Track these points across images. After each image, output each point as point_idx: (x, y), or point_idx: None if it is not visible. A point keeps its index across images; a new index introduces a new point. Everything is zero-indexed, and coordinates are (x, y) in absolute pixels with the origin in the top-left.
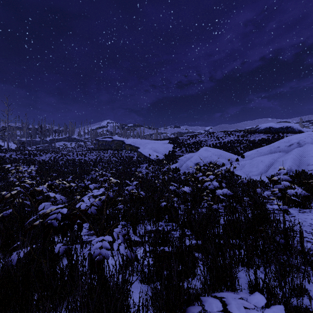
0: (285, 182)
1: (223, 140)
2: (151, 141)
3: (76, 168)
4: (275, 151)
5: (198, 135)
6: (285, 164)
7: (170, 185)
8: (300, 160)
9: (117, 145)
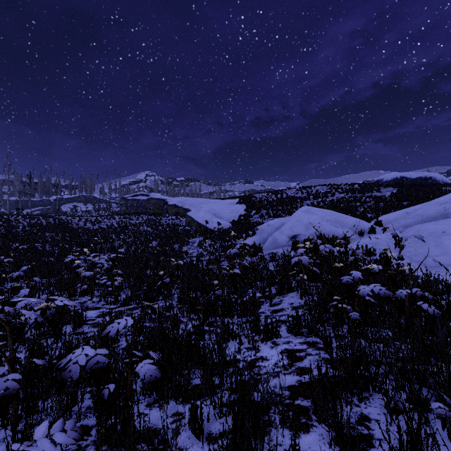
0: None
1: (329, 197)
2: (210, 200)
3: (71, 245)
4: None
5: (286, 191)
6: None
7: (247, 287)
8: None
9: (155, 207)
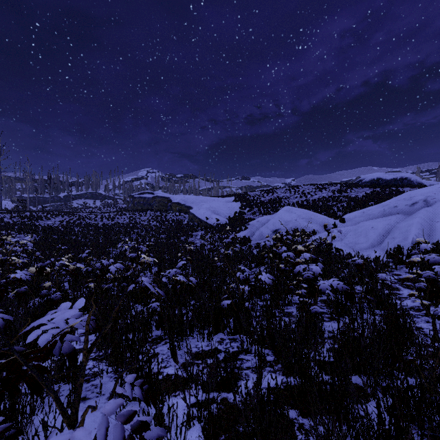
0: (438, 267)
1: (312, 196)
2: (209, 198)
3: (98, 237)
4: (391, 212)
5: (277, 190)
6: (410, 231)
7: (236, 264)
8: (430, 226)
9: (160, 205)
